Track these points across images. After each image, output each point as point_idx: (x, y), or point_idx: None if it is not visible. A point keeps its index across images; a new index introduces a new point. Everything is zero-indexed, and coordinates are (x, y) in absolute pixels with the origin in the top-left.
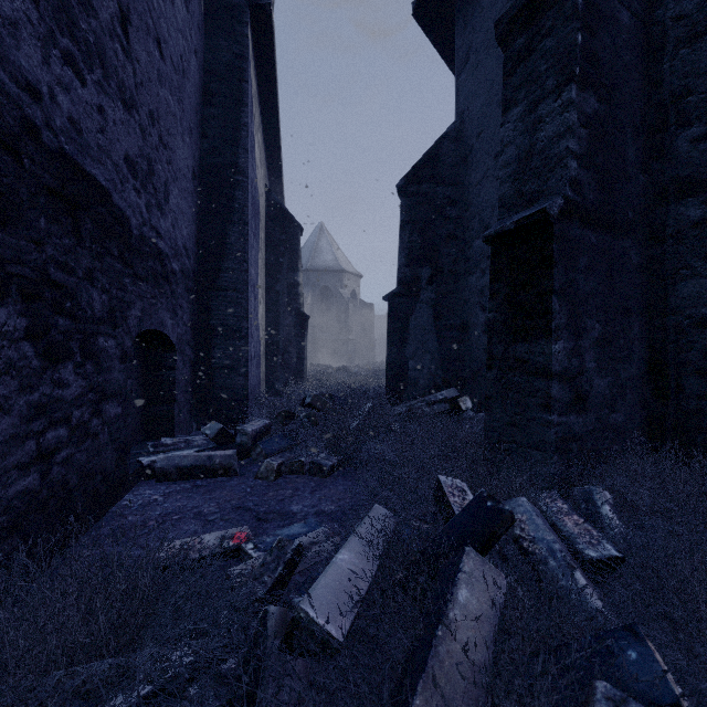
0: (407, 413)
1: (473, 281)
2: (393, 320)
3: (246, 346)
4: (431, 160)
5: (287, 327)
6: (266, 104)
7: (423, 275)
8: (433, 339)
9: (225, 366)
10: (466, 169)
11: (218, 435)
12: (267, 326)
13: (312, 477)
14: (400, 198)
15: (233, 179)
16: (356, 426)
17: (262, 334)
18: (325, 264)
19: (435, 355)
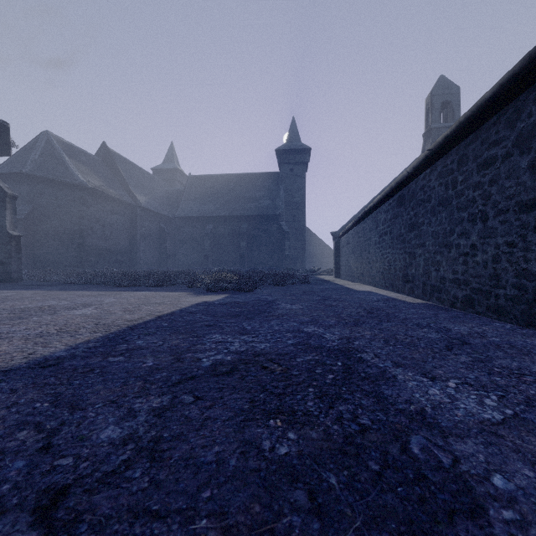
0: None
1: None
2: None
3: None
4: None
5: None
6: None
7: None
8: None
9: None
10: None
11: None
12: None
13: None
14: None
15: None
16: None
17: None
18: None
19: None
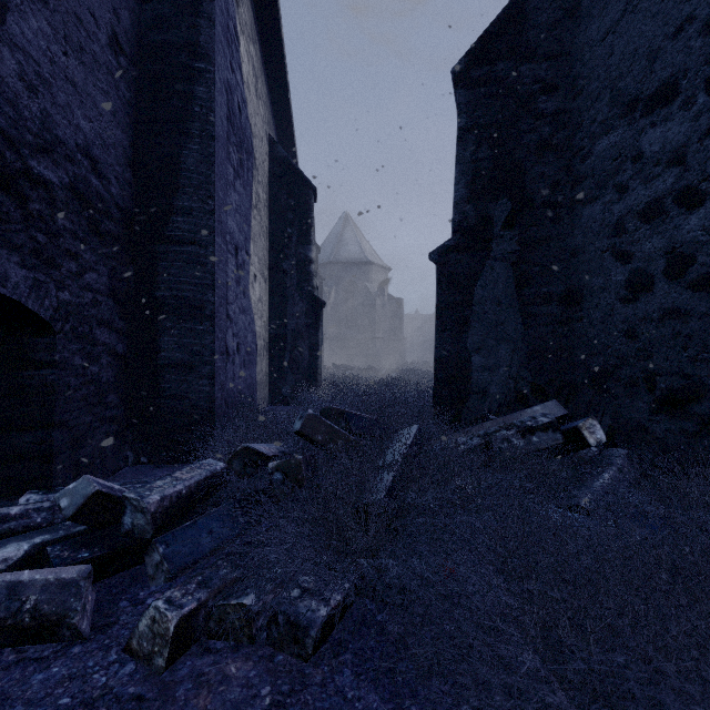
0: (481, 449)
1: (594, 212)
2: (446, 290)
3: (212, 331)
4: (511, 22)
5: (297, 316)
6: (263, 9)
7: (497, 214)
8: (514, 319)
9: (179, 362)
10: (577, 25)
11: (86, 509)
12: (272, 314)
13: (272, 652)
14: (458, 91)
15: (191, 67)
16: (388, 489)
17: (261, 322)
18: (350, 256)
19: (518, 345)
